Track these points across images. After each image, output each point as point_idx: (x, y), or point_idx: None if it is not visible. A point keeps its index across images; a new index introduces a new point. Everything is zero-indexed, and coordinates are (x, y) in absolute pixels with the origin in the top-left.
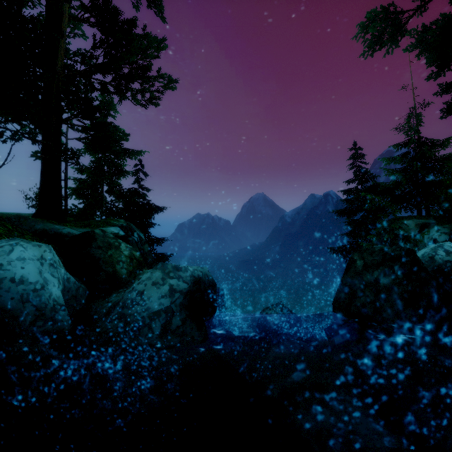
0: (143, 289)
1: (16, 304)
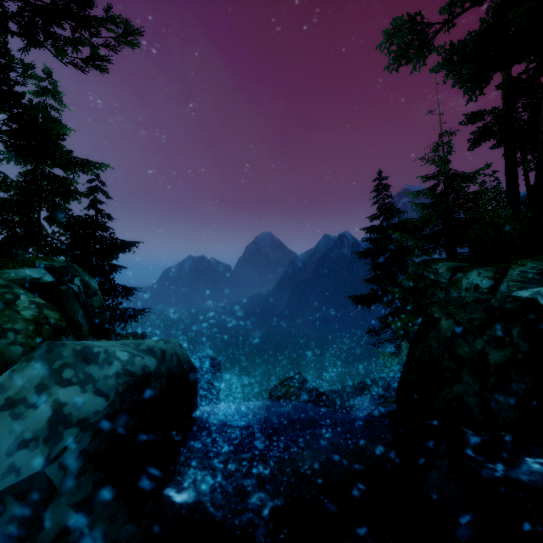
0: None
1: None
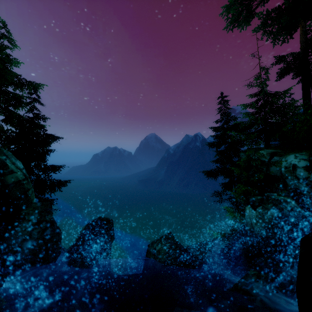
0: None
1: None
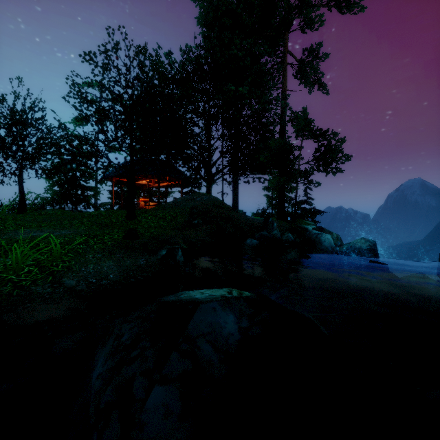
0: (359, 243)
1: (328, 244)
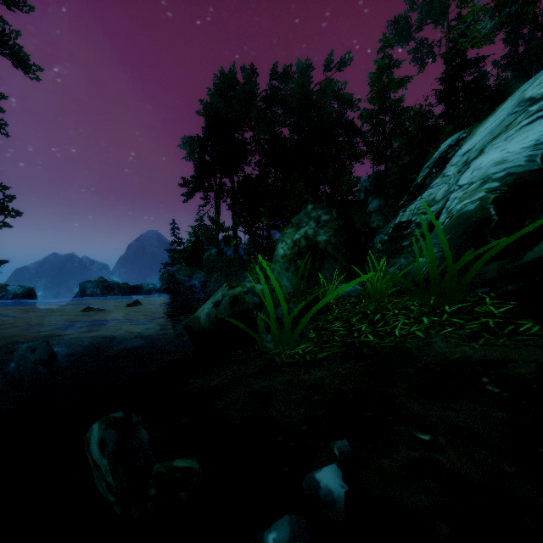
0: (15, 290)
1: None
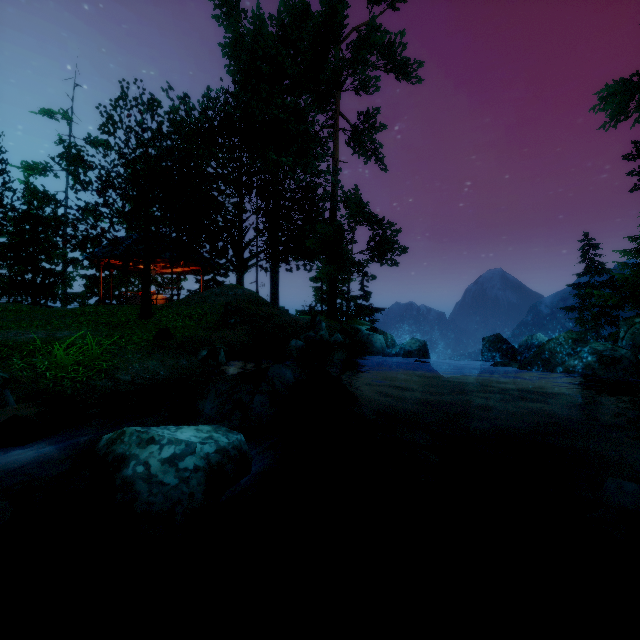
0: (410, 344)
1: (379, 345)
